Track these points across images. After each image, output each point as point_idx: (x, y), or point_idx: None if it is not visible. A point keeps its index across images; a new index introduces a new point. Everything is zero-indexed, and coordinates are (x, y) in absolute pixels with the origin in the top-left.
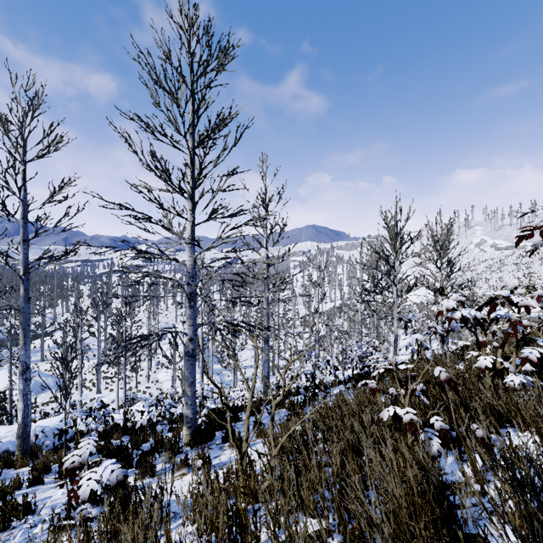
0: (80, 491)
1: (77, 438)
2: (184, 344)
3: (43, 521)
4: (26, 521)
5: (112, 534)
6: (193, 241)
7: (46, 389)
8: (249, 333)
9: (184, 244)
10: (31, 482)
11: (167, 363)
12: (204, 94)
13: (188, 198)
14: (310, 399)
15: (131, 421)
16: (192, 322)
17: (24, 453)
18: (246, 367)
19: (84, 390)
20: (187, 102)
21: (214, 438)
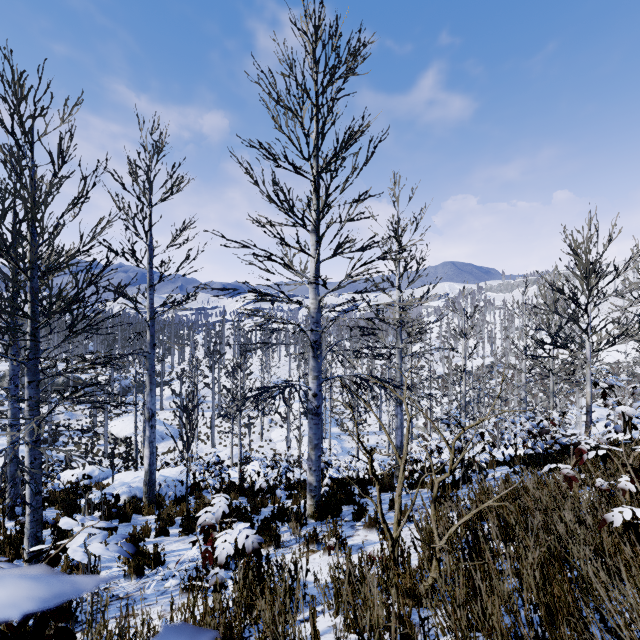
0: (215, 553)
1: (196, 492)
2: (309, 399)
3: (173, 575)
4: (157, 572)
5: (247, 608)
6: (317, 281)
7: (165, 439)
8: (385, 390)
9: (307, 285)
10: (158, 532)
11: (280, 421)
12: (332, 106)
13: (312, 232)
14: (459, 480)
15: (248, 481)
16: (316, 375)
17: (150, 501)
18: (369, 434)
19: (199, 443)
20: (312, 118)
21: (340, 513)
